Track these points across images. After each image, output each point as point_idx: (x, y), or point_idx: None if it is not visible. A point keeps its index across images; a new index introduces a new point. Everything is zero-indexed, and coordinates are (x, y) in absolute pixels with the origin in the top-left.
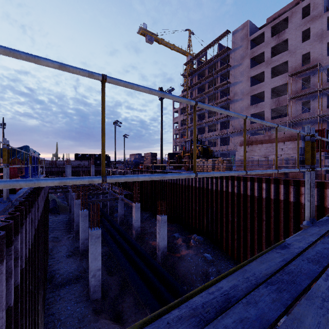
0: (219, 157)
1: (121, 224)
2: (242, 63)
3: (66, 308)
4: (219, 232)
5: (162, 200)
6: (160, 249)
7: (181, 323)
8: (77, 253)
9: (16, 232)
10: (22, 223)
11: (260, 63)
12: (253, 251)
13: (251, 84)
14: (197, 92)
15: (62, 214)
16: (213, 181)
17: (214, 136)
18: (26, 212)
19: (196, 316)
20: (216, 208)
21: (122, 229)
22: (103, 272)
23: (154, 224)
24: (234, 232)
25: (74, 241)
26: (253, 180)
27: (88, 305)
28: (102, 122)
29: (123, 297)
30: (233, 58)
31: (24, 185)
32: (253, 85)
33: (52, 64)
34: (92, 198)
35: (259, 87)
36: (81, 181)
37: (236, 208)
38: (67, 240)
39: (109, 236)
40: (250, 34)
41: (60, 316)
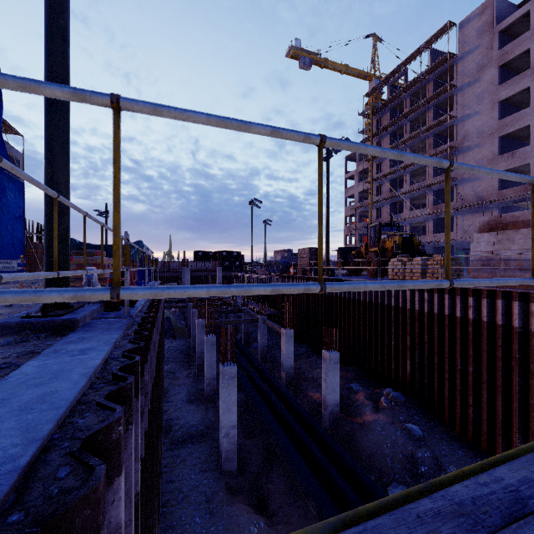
0: (432, 254)
1: (262, 360)
2: (480, 78)
3: (189, 476)
4: (436, 389)
5: (328, 326)
6: (327, 406)
7: (441, 520)
8: (201, 398)
9: (144, 358)
10: (148, 347)
11: (521, 72)
12: (508, 430)
13: (500, 114)
14: (389, 140)
15: (179, 339)
16: (423, 297)
17: (422, 217)
18: (150, 332)
19: (466, 515)
20: (429, 346)
21: (264, 368)
22: (238, 431)
23: (315, 365)
24: (468, 392)
25: (196, 380)
26: (509, 296)
27: (219, 477)
28: (318, 205)
29: (269, 475)
30: (460, 71)
31: (236, 293)
32: (504, 116)
33: (263, 129)
34: (219, 317)
35: (518, 119)
36: (296, 289)
37: (471, 347)
38: (187, 377)
39: (246, 377)
40: (498, 21)
41: (182, 487)
